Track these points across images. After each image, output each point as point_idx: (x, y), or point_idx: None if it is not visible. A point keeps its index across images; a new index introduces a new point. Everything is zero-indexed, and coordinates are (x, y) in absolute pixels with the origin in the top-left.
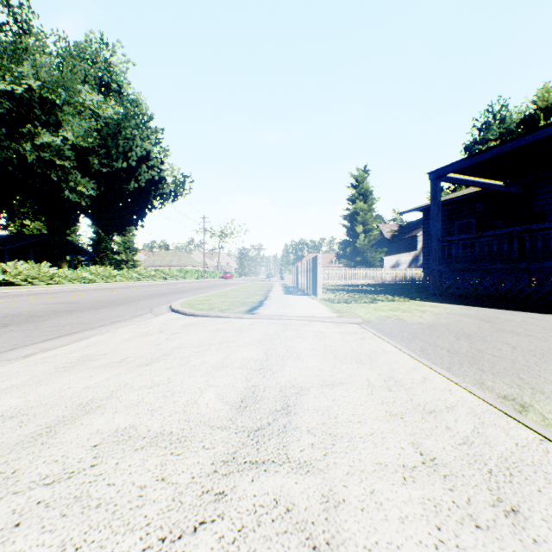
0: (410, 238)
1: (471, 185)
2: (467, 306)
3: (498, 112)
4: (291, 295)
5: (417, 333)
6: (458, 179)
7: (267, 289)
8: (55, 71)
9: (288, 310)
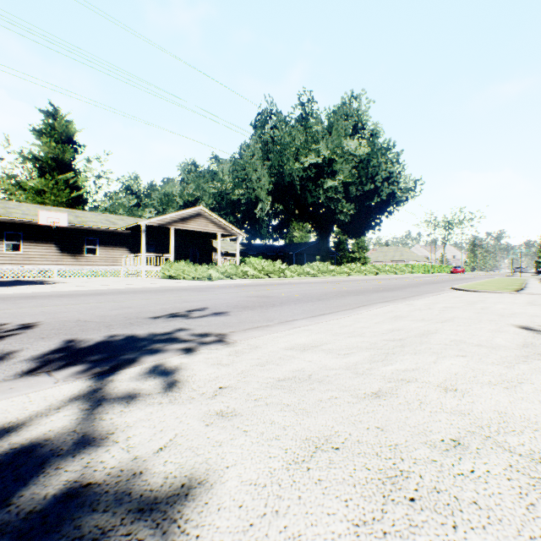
0: None
1: None
2: None
3: None
4: None
5: None
6: None
7: (521, 282)
8: (325, 133)
9: None
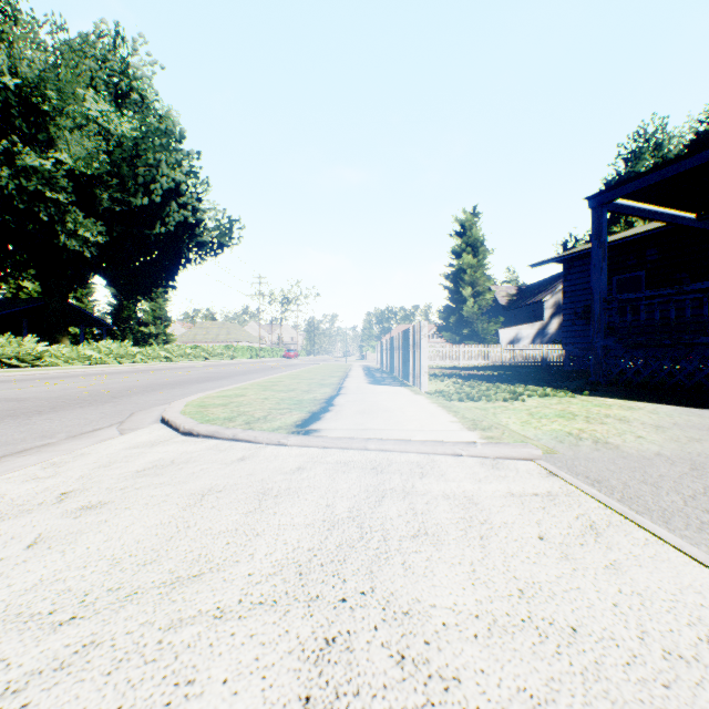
0: (534, 304)
1: (650, 217)
2: (684, 407)
3: (653, 135)
4: (380, 385)
5: (704, 497)
6: (632, 208)
7: (342, 374)
8: (51, 72)
9: (378, 420)
